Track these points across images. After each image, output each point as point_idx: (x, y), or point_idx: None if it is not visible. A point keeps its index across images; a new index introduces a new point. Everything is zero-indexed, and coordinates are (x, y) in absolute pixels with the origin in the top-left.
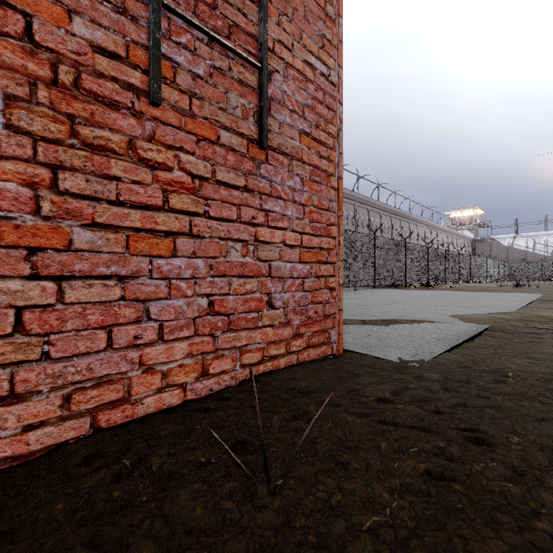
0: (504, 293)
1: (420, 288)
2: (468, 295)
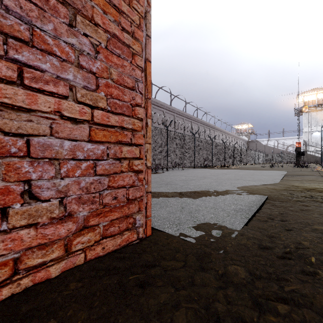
0: (266, 170)
1: (220, 168)
2: (248, 172)
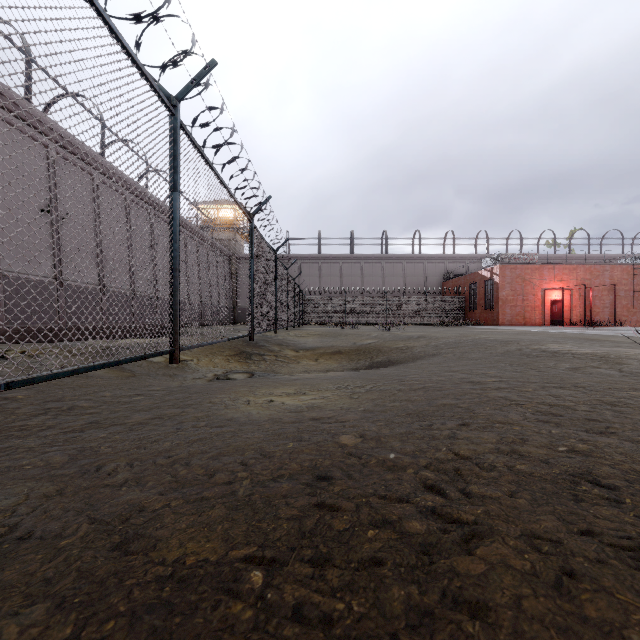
0: None
1: None
2: None
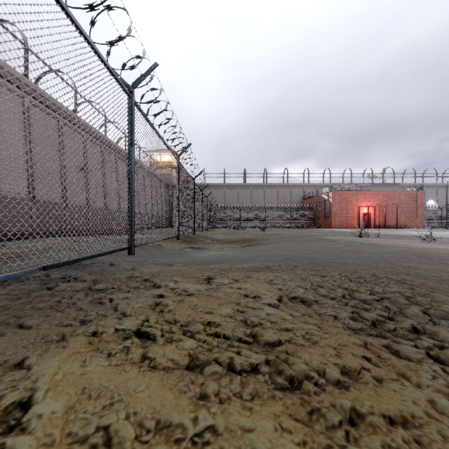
0: None
1: None
2: None
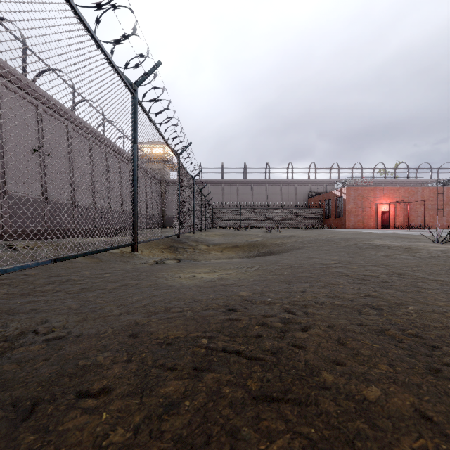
0: None
1: None
2: None
